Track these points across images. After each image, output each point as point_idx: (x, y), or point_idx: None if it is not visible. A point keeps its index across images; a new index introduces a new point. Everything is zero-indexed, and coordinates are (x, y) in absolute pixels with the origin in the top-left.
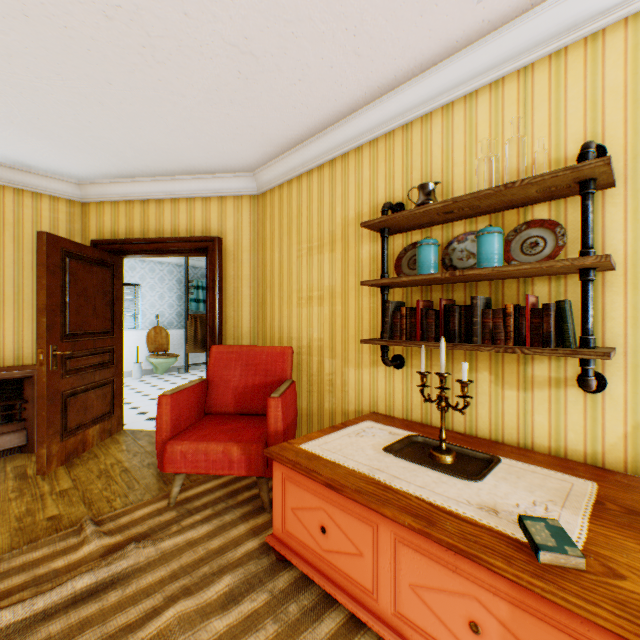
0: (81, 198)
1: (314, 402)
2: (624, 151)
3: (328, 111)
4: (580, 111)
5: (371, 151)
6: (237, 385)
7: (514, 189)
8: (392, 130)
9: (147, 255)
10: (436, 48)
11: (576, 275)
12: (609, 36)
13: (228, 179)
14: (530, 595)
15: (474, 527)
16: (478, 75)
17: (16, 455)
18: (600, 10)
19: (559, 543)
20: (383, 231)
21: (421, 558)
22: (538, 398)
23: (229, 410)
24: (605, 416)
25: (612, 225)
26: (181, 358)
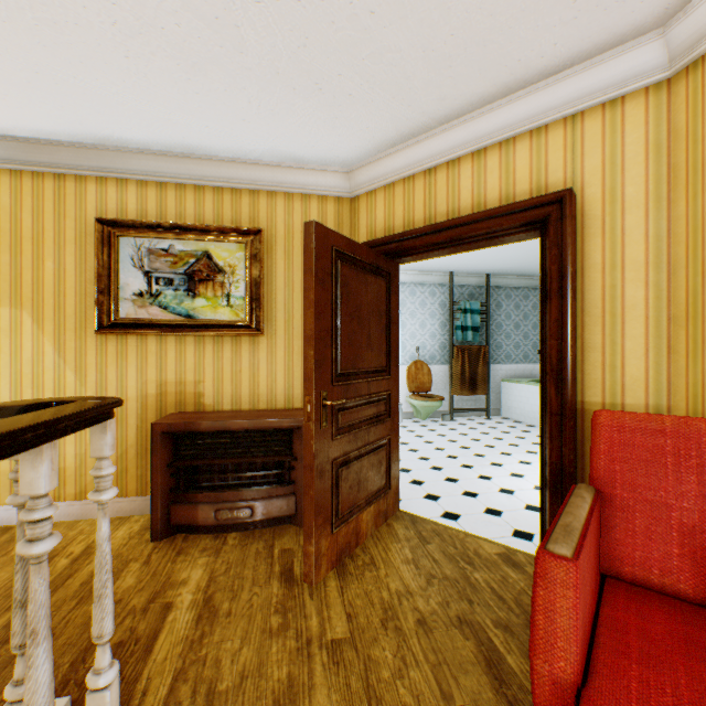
0: (349, 192)
1: None
2: None
3: None
4: None
5: None
6: (691, 522)
7: None
8: None
9: (432, 253)
10: None
11: None
12: None
13: (592, 70)
14: None
15: None
16: None
17: (284, 526)
18: None
19: None
20: None
21: None
22: None
23: (674, 586)
24: None
25: None
26: (443, 401)
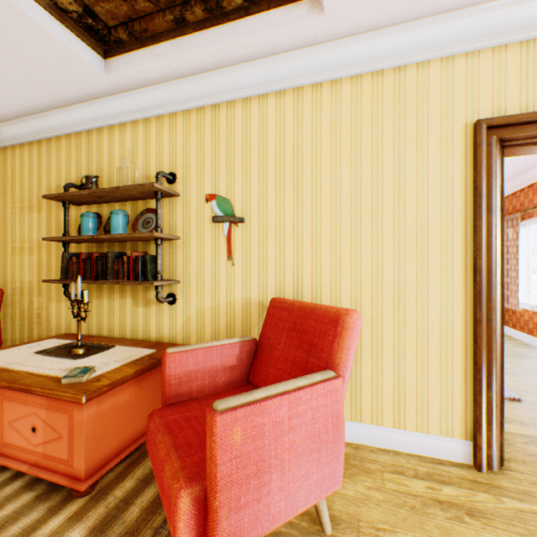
0: None
1: (26, 333)
2: (183, 179)
3: (26, 104)
4: (168, 152)
5: (68, 142)
6: None
7: (122, 190)
8: (81, 131)
9: None
10: (94, 89)
11: (167, 241)
12: (178, 117)
13: None
14: (53, 400)
15: (45, 378)
16: (124, 114)
17: None
18: (173, 102)
19: (79, 373)
20: (65, 203)
21: (14, 404)
22: (153, 310)
23: None
24: (177, 316)
25: (179, 216)
26: None
